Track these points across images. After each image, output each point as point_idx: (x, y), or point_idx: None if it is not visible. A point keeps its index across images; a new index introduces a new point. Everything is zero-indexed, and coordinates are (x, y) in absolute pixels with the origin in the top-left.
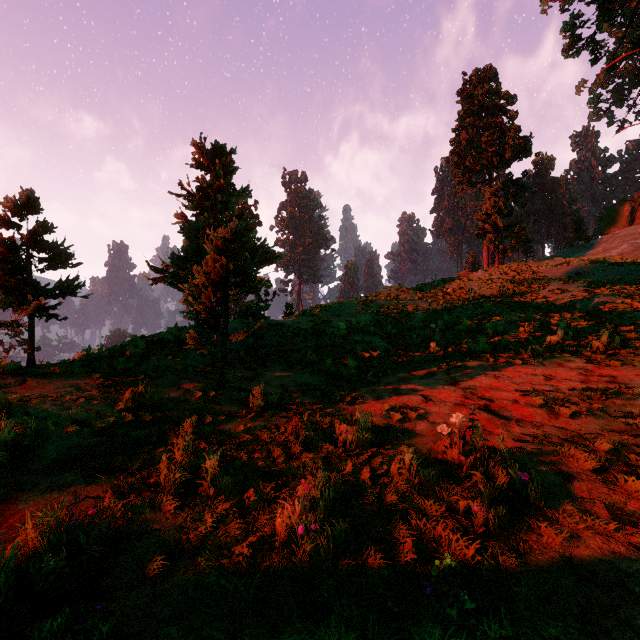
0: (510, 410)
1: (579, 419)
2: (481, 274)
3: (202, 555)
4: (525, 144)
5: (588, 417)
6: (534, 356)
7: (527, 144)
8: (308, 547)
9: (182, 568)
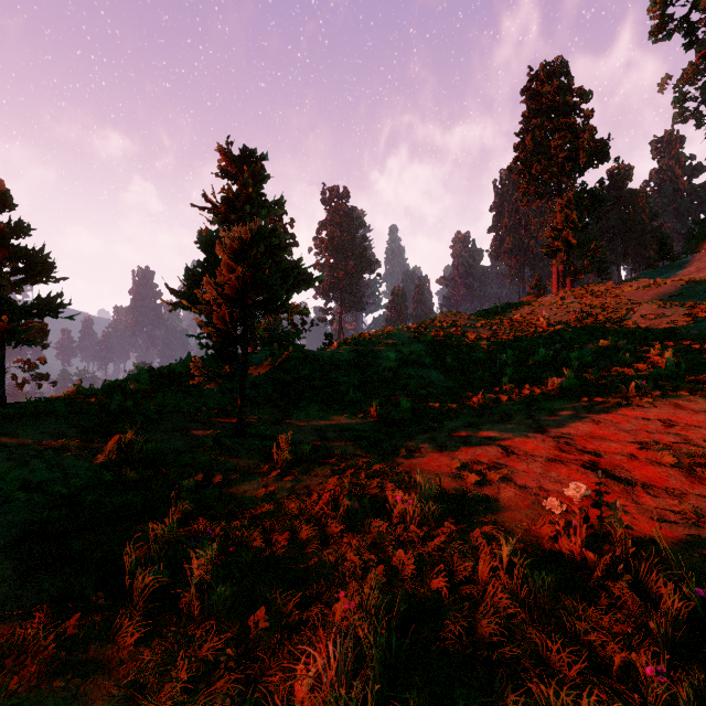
0: (629, 470)
1: None
2: (551, 299)
3: None
4: (602, 148)
5: None
6: (639, 395)
7: (604, 148)
8: None
9: None
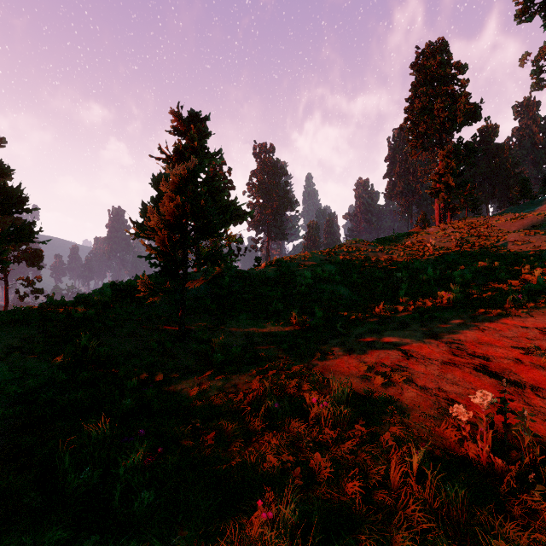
0: (516, 373)
1: None
2: (434, 229)
3: None
4: (475, 109)
5: None
6: (516, 306)
7: (477, 109)
8: None
9: None
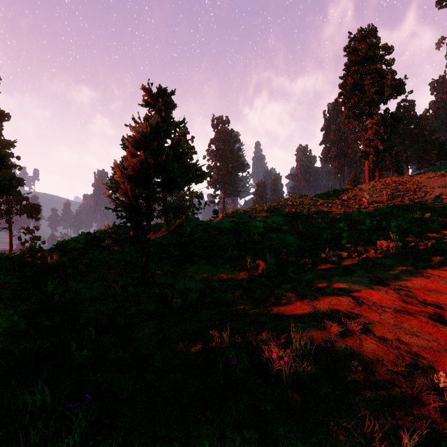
0: None
1: None
2: (365, 186)
3: None
4: (400, 84)
5: None
6: None
7: (402, 84)
8: None
9: None
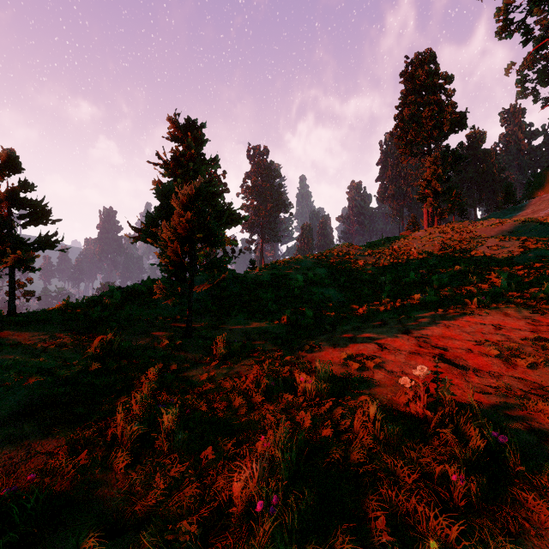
0: (465, 359)
1: (537, 369)
2: (422, 233)
3: (148, 530)
4: (461, 118)
5: (546, 367)
6: (480, 306)
7: (463, 118)
8: (267, 527)
9: (124, 548)
